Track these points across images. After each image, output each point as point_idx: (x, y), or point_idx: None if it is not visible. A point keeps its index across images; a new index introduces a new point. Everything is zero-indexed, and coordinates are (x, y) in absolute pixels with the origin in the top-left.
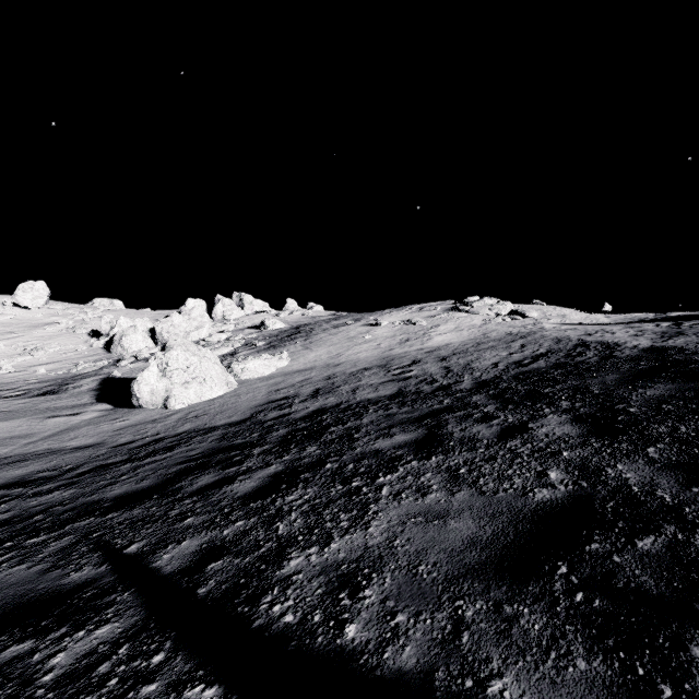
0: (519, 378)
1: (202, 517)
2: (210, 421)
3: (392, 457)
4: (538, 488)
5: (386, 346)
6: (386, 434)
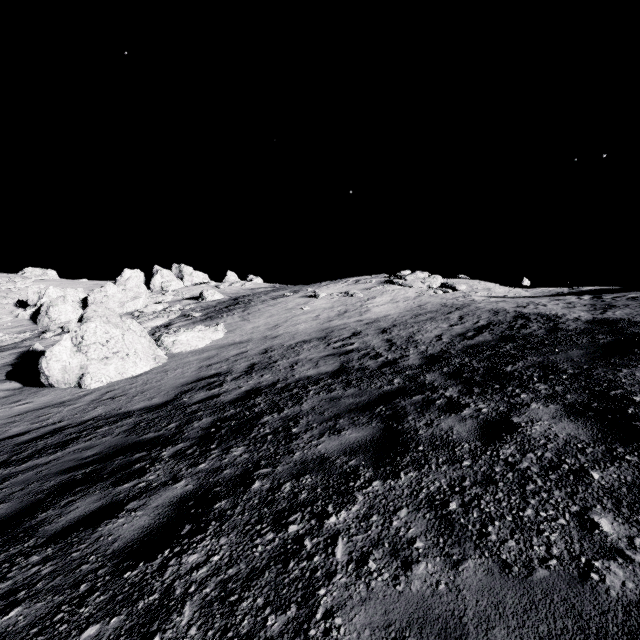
0: (469, 352)
1: (37, 605)
2: (126, 403)
3: (344, 470)
4: (601, 560)
5: (324, 318)
6: (331, 428)
